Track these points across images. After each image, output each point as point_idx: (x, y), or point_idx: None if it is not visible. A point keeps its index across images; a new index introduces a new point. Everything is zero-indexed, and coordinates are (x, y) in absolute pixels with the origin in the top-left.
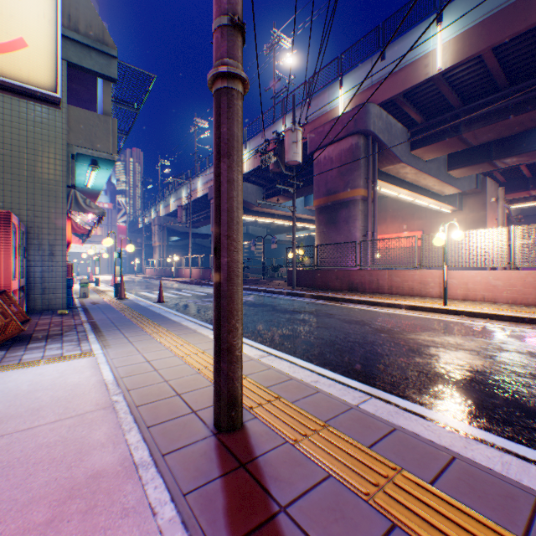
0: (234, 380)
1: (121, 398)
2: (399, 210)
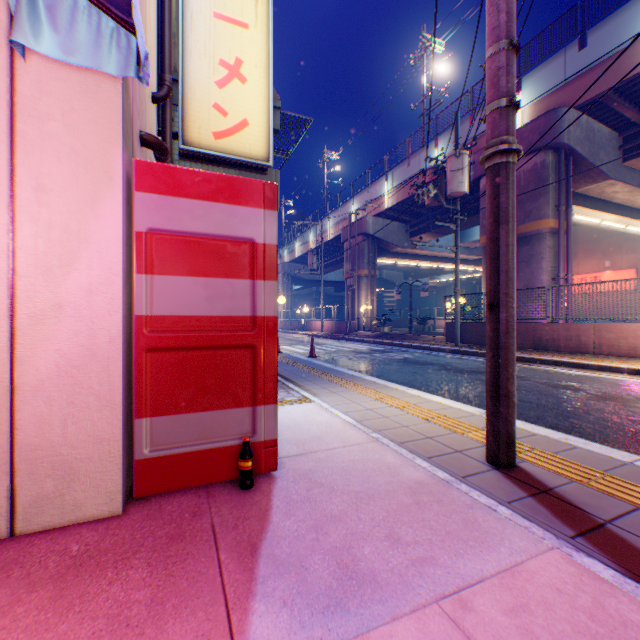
0: (511, 423)
1: (378, 435)
2: (597, 241)
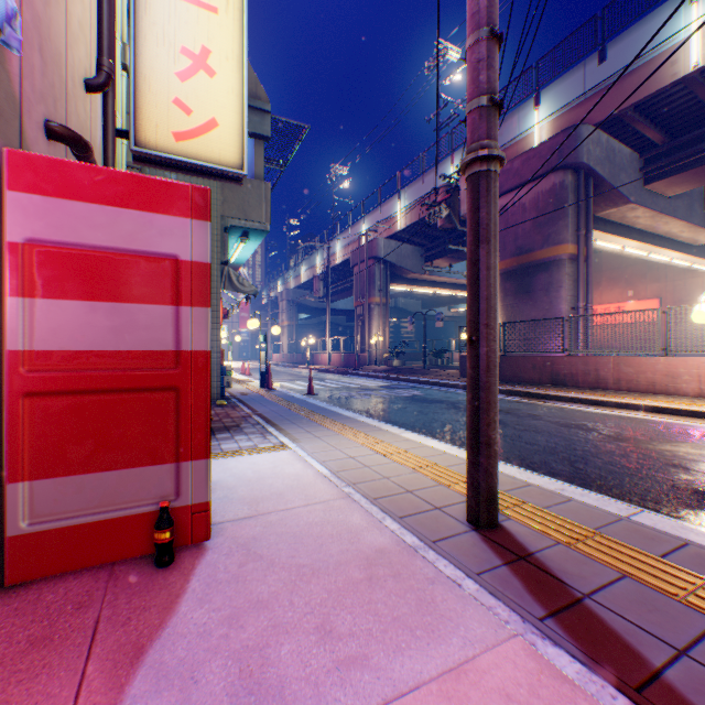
0: (492, 476)
1: (351, 490)
2: (621, 269)
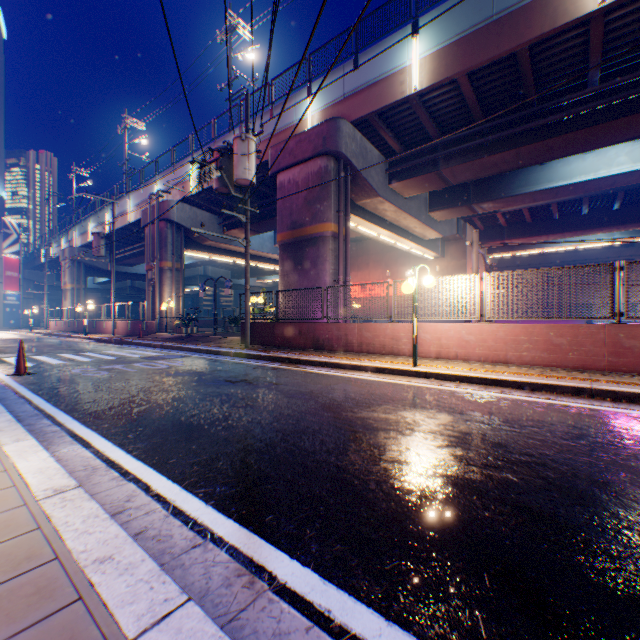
0: None
1: None
2: (383, 254)
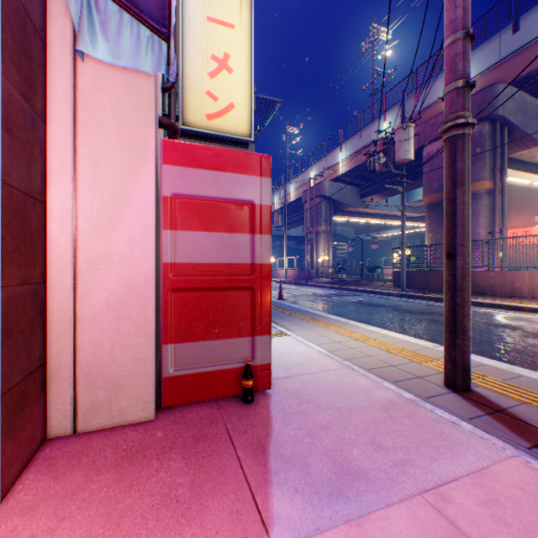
0: (466, 354)
1: (348, 363)
2: (528, 200)
